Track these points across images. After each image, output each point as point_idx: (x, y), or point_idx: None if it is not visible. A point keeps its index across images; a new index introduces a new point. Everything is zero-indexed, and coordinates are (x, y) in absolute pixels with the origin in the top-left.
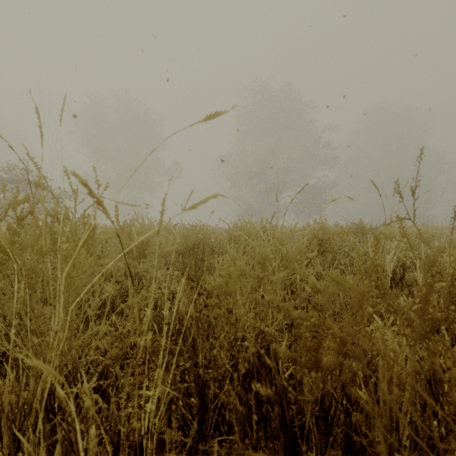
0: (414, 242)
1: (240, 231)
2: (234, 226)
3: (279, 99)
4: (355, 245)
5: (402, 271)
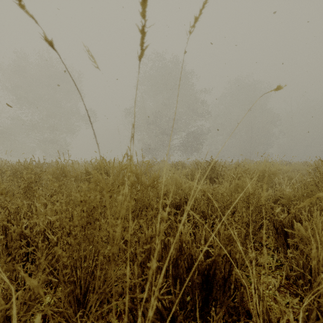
0: (254, 190)
1: (42, 173)
2: (31, 166)
3: (169, 67)
4: (149, 211)
5: (228, 267)
